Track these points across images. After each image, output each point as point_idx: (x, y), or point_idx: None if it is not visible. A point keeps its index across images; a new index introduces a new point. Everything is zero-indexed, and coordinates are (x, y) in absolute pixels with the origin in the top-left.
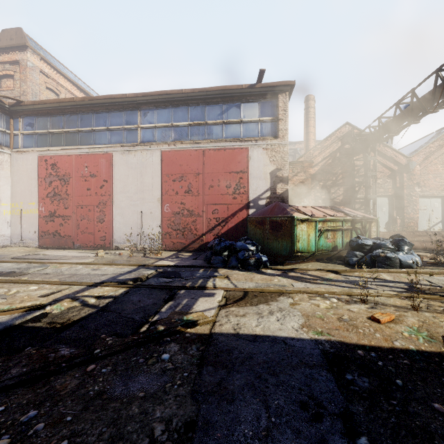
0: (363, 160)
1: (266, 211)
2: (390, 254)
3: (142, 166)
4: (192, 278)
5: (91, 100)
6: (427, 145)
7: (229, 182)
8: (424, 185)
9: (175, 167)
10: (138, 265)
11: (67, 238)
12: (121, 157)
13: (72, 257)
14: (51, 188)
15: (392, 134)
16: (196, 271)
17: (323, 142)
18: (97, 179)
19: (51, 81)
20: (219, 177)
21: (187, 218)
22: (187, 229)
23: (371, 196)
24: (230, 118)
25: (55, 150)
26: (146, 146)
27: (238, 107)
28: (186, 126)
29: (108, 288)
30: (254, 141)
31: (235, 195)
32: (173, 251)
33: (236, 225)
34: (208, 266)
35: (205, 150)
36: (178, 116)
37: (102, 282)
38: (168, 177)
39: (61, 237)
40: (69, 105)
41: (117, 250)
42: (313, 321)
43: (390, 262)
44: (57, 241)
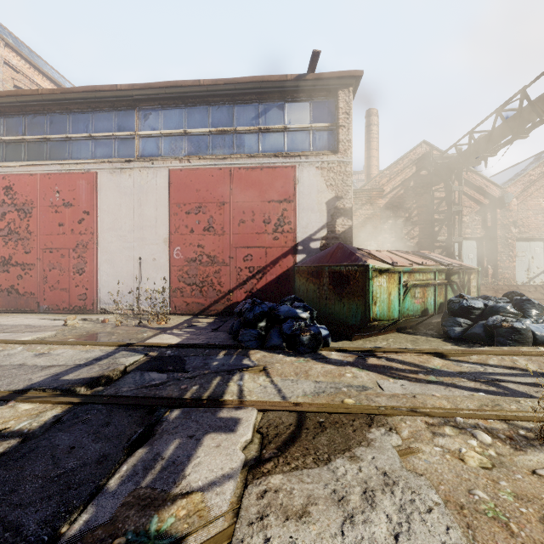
0: (445, 191)
1: (323, 256)
2: (519, 324)
3: (141, 191)
4: (202, 374)
5: (64, 94)
6: (527, 172)
7: (268, 215)
8: (522, 225)
9: (190, 193)
10: (118, 344)
11: (29, 296)
12: (110, 178)
13: (25, 327)
14: (5, 222)
15: (488, 154)
16: (213, 355)
17: (393, 166)
18: (74, 210)
19: (22, 78)
20: (253, 209)
21: (207, 268)
22: (207, 284)
23: (456, 238)
24: (270, 123)
25: (10, 167)
26: (146, 162)
27: (281, 108)
28: (205, 134)
29: (26, 408)
30: (304, 157)
31: (277, 235)
32: (186, 315)
33: (278, 278)
34: (234, 345)
35: (232, 169)
36: (194, 119)
37: (27, 388)
38: (179, 207)
39: (19, 295)
40: (31, 100)
41: (104, 315)
42: (488, 540)
43: (519, 336)
44: (13, 302)
